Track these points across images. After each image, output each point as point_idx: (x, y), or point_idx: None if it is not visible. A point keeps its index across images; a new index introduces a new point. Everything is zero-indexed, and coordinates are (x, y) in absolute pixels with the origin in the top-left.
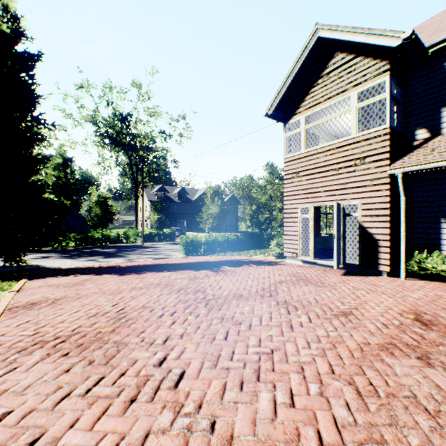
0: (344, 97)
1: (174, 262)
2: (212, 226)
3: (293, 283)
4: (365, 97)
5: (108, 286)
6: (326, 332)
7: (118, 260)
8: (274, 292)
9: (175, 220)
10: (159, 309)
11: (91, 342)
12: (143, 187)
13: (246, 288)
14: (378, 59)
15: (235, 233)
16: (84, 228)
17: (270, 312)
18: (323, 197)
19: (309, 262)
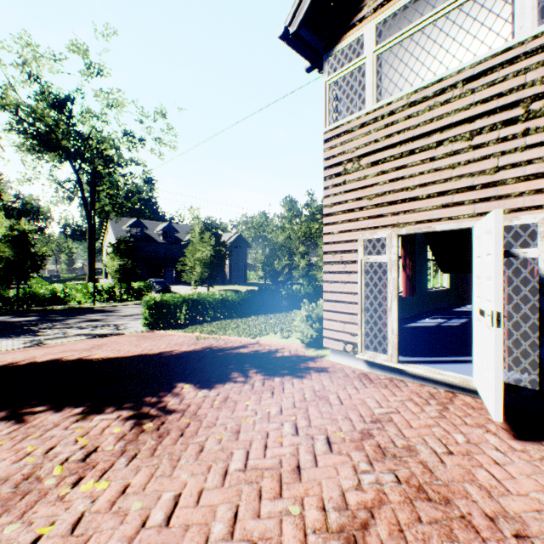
0: None
1: (97, 355)
2: (202, 277)
3: None
4: None
5: None
6: None
7: (9, 345)
8: None
9: (158, 268)
10: None
11: None
12: (94, 216)
13: None
14: None
15: (243, 285)
16: None
17: None
18: (424, 211)
19: (384, 366)
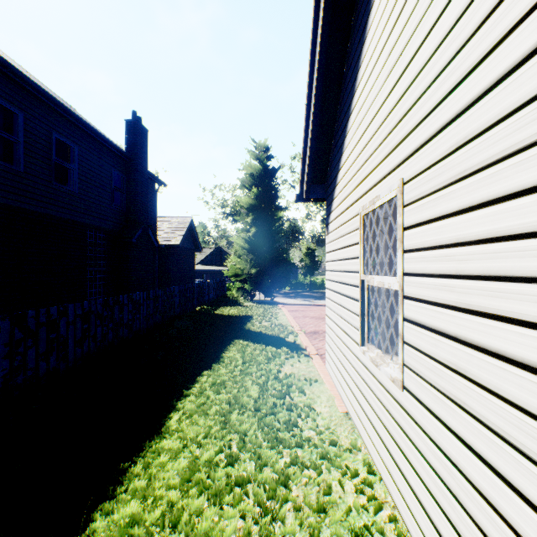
0: None
1: None
2: None
3: None
4: None
5: (323, 309)
6: None
7: (324, 302)
8: None
9: None
10: None
11: (322, 318)
12: None
13: None
14: None
15: None
16: (294, 275)
17: None
18: None
19: None
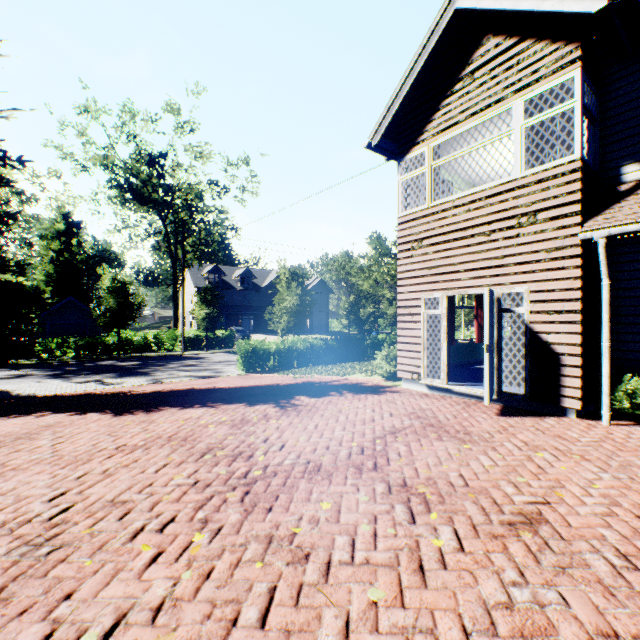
0: (500, 110)
1: (221, 386)
2: (288, 325)
3: (416, 434)
4: (536, 111)
5: (76, 442)
6: (503, 589)
7: (137, 381)
8: (383, 457)
9: (235, 316)
10: (144, 509)
11: None
12: (183, 266)
13: (330, 448)
14: (561, 41)
15: (324, 335)
16: (94, 328)
17: (373, 517)
18: (463, 280)
19: (439, 388)
